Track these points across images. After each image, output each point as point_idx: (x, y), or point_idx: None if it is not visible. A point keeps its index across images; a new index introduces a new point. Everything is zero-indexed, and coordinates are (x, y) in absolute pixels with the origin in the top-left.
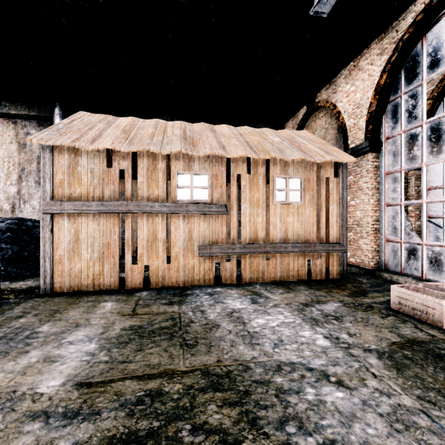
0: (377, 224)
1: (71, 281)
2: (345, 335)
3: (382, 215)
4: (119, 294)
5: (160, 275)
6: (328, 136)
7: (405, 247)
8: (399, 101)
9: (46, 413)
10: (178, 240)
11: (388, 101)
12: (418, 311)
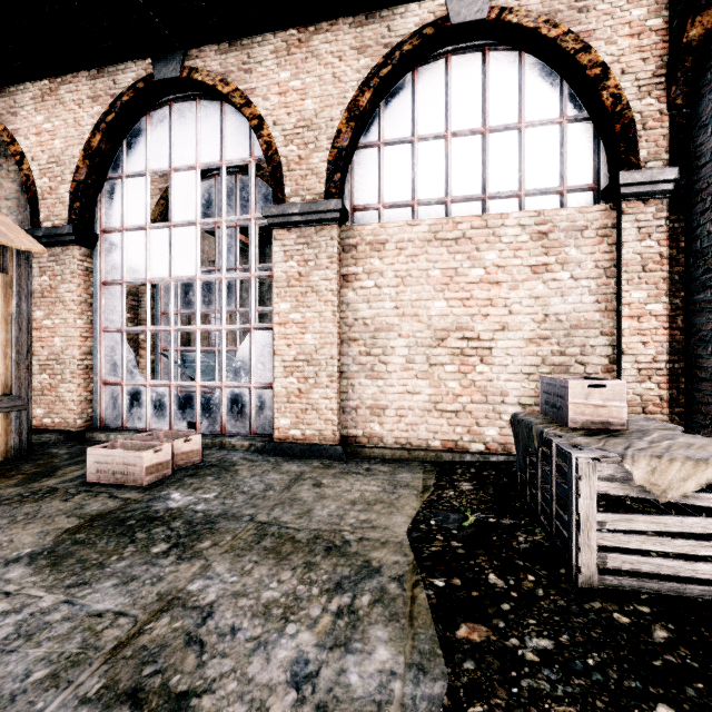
0: (89, 359)
1: None
2: None
3: (98, 346)
4: None
5: None
6: (1, 190)
7: (127, 391)
8: (120, 184)
9: None
10: None
11: (106, 176)
12: (120, 473)
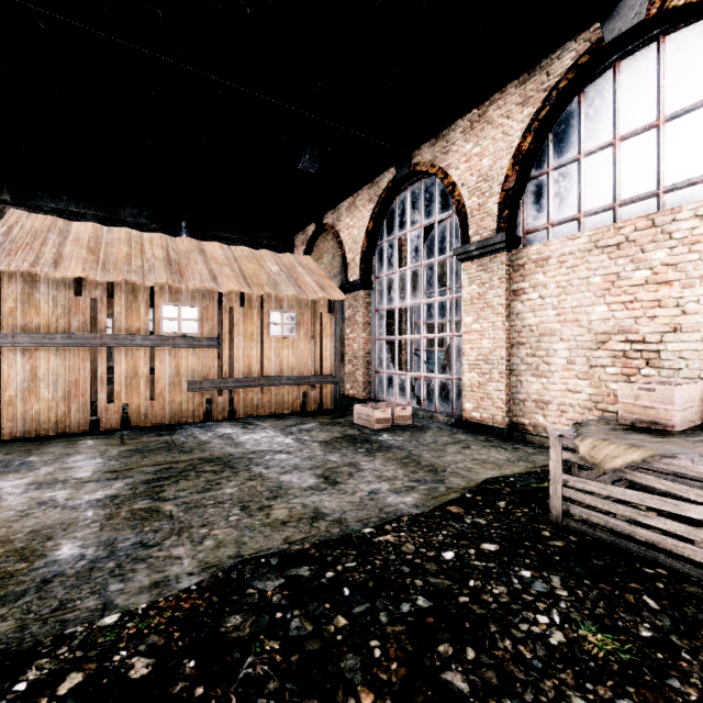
0: (369, 356)
1: (27, 426)
2: (307, 437)
3: (373, 349)
4: (95, 434)
5: (142, 414)
6: (335, 263)
7: (386, 377)
8: (383, 247)
9: (95, 481)
10: (163, 375)
11: (377, 244)
12: (366, 420)
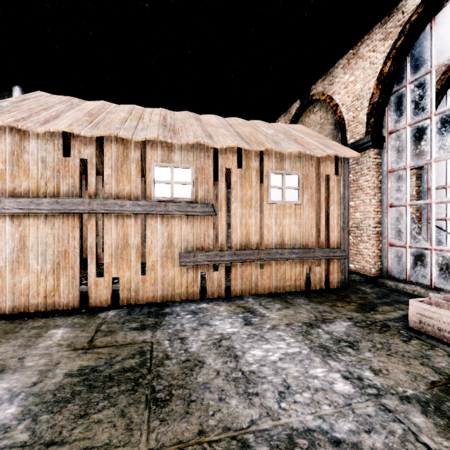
0: (379, 226)
1: (15, 300)
2: (369, 372)
3: (385, 217)
4: (78, 315)
5: (133, 289)
6: (324, 132)
7: (410, 252)
8: (404, 92)
9: None
10: (155, 246)
11: (391, 91)
12: (447, 332)
